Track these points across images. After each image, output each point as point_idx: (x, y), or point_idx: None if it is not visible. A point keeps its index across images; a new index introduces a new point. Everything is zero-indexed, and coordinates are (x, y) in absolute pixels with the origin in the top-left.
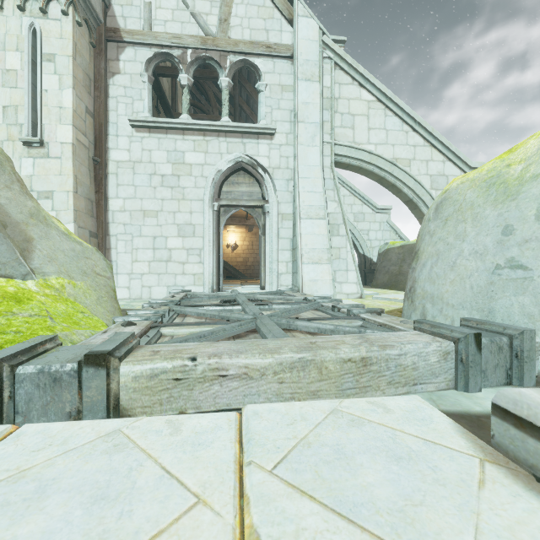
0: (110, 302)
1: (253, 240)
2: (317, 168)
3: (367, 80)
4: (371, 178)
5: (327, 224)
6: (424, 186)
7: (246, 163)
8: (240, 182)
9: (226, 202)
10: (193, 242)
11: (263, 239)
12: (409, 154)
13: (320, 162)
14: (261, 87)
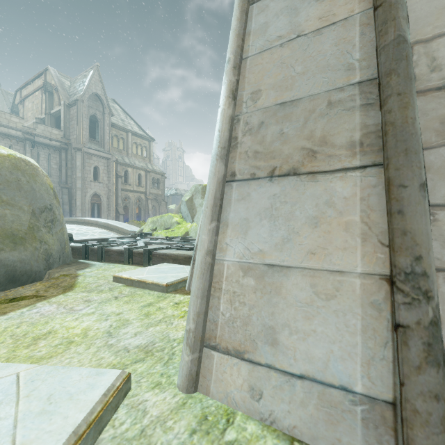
0: None
1: None
2: None
3: None
4: None
5: None
6: None
7: None
8: None
9: None
10: None
11: None
12: None
13: None
14: None
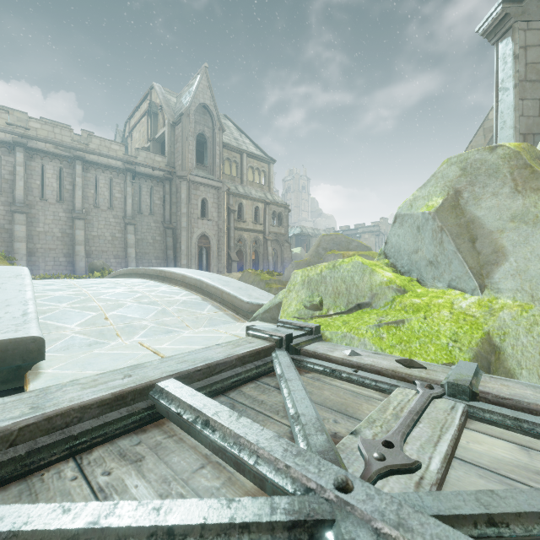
0: None
1: None
2: None
3: None
4: None
5: None
6: None
7: None
8: None
9: None
10: None
11: None
12: None
13: None
14: None
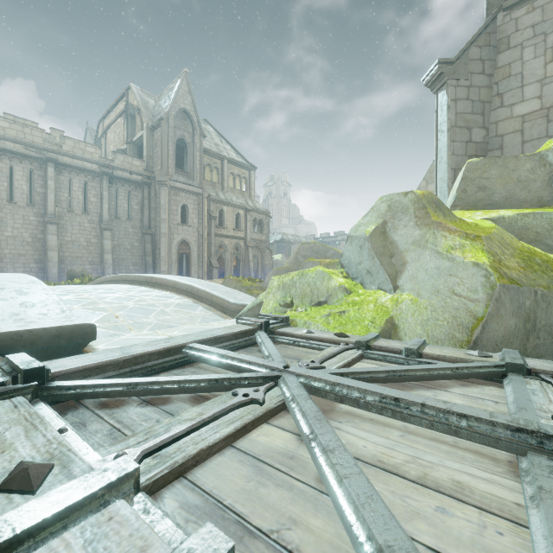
0: (448, 329)
1: None
2: None
3: None
4: None
5: None
6: None
7: None
8: None
9: None
10: None
11: None
12: None
13: None
14: None
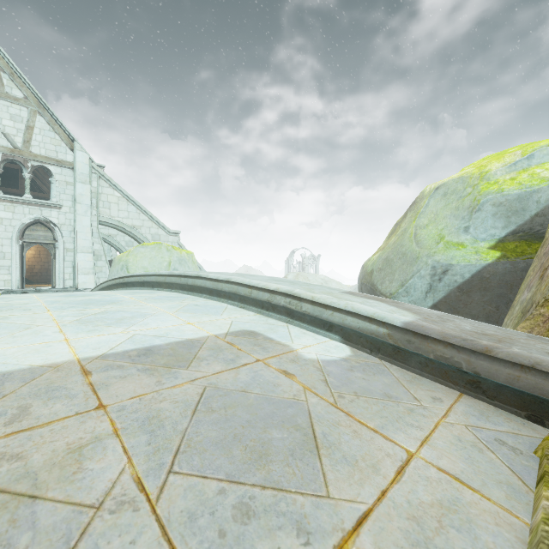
0: None
1: (41, 249)
2: (89, 227)
3: (118, 187)
4: (122, 232)
5: (94, 256)
6: (148, 239)
7: (43, 220)
8: (38, 230)
9: (28, 240)
10: (4, 262)
11: (54, 261)
12: (141, 224)
13: (90, 224)
14: (53, 181)
